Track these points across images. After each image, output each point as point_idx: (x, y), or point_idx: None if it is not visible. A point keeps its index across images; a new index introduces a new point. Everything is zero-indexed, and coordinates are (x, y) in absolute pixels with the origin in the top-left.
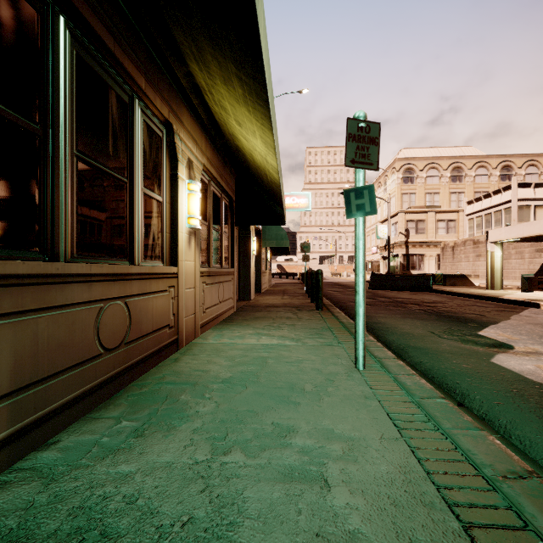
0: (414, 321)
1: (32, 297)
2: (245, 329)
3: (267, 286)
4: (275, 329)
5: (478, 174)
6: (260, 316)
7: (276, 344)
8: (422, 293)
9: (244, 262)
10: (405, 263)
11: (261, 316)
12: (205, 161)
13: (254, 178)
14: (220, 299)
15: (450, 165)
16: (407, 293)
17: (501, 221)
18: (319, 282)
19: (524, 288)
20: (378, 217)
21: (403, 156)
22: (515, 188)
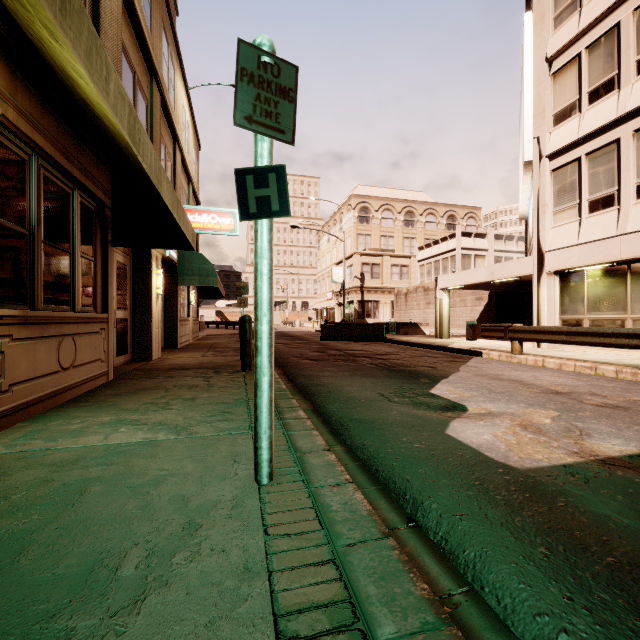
0: (363, 380)
1: None
2: (100, 414)
3: (191, 339)
4: (156, 410)
5: (428, 221)
6: (148, 386)
7: (137, 441)
8: (375, 344)
9: (142, 305)
10: (361, 310)
11: (151, 385)
12: (11, 113)
13: (137, 172)
14: (64, 363)
15: (404, 209)
16: (361, 344)
17: (447, 269)
18: (246, 333)
19: (469, 337)
20: (334, 259)
21: (359, 193)
22: (459, 237)
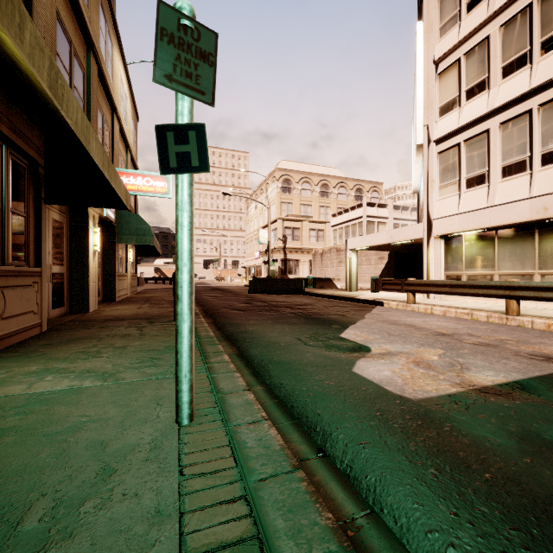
0: (283, 327)
1: None
2: (28, 364)
3: (129, 292)
4: (86, 358)
5: (340, 192)
6: (81, 336)
7: (62, 389)
8: (296, 296)
9: (79, 260)
10: (284, 268)
11: (84, 335)
12: None
13: (70, 133)
14: None
15: (320, 182)
16: (283, 297)
17: (356, 233)
18: None
19: (373, 289)
20: (261, 223)
21: (282, 167)
22: (365, 206)
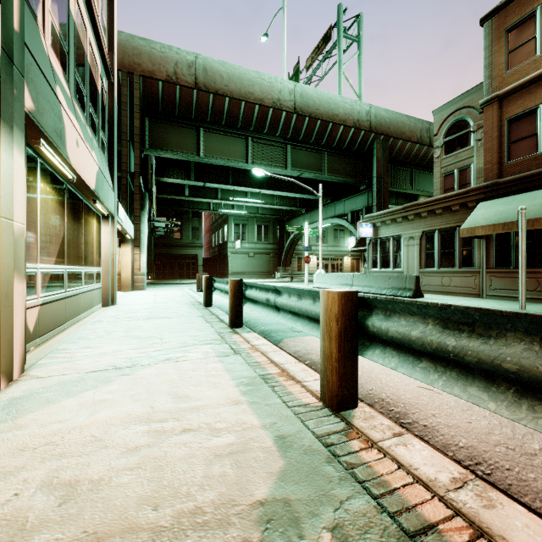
0: None
1: (504, 275)
2: None
3: None
4: None
5: None
6: None
7: None
8: None
9: None
10: None
11: None
12: None
13: None
14: None
15: None
16: None
17: None
18: None
19: None
20: None
21: None
22: None
